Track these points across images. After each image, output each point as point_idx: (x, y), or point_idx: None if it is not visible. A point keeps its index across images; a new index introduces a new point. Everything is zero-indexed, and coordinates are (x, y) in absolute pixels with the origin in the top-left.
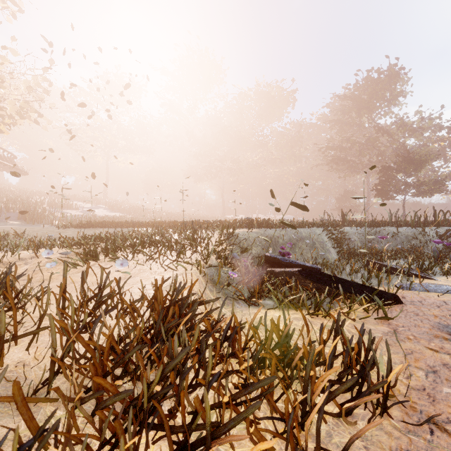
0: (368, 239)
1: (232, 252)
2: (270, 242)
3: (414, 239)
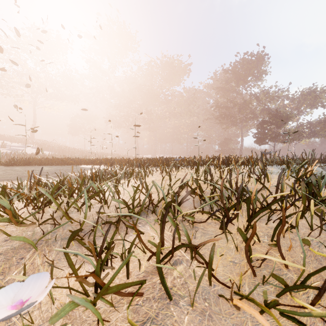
0: None
1: None
2: None
3: None
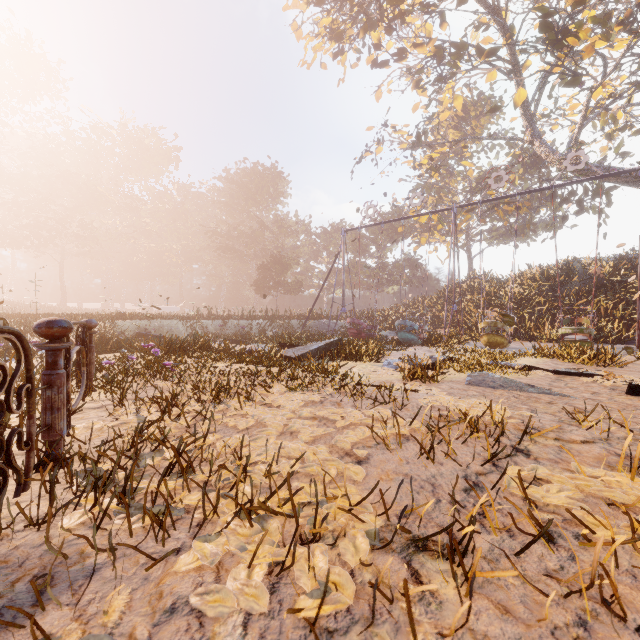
0: (221, 329)
1: (117, 331)
2: (140, 329)
3: (247, 327)
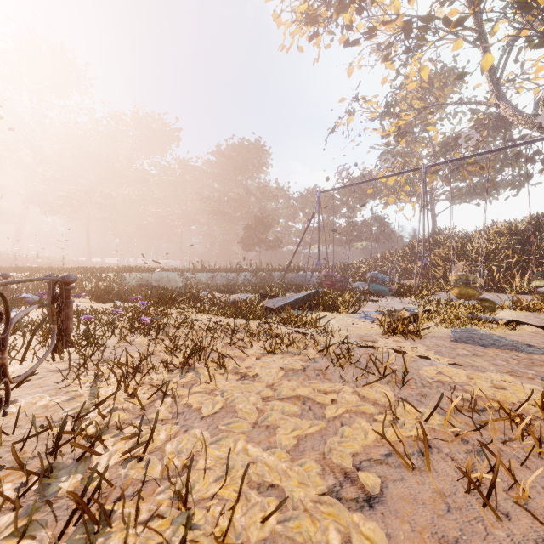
0: (212, 280)
1: (124, 282)
2: (144, 280)
3: (234, 279)
